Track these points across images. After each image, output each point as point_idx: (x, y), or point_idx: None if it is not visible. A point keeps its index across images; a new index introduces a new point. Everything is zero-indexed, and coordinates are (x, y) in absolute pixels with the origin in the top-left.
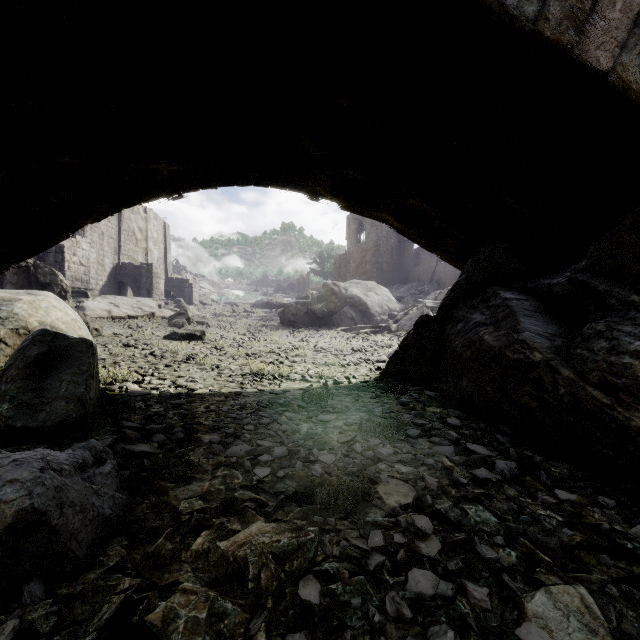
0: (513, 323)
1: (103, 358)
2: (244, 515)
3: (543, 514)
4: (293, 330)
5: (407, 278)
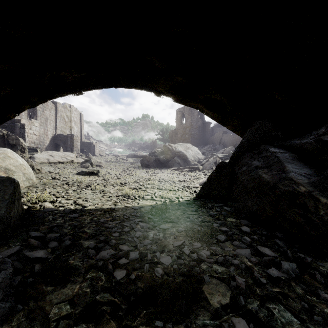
0: (281, 167)
1: (37, 186)
2: (101, 320)
3: None
4: (147, 169)
5: (207, 142)
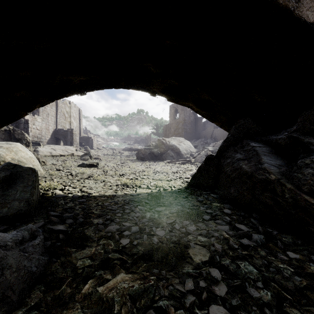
0: (258, 159)
1: (45, 176)
2: (113, 269)
3: (282, 267)
4: (143, 162)
5: (199, 136)
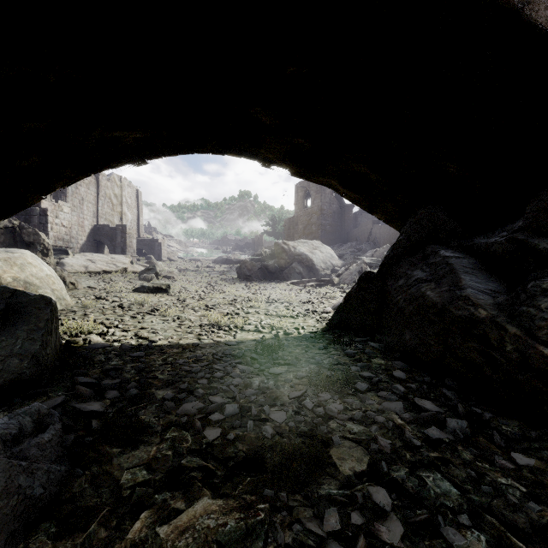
0: (454, 280)
1: (74, 310)
2: (190, 488)
3: (504, 483)
4: (248, 283)
5: (347, 238)
